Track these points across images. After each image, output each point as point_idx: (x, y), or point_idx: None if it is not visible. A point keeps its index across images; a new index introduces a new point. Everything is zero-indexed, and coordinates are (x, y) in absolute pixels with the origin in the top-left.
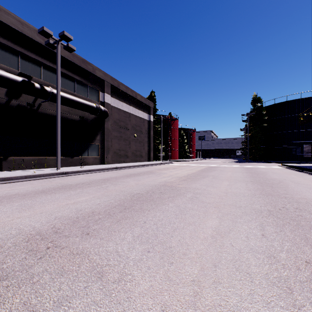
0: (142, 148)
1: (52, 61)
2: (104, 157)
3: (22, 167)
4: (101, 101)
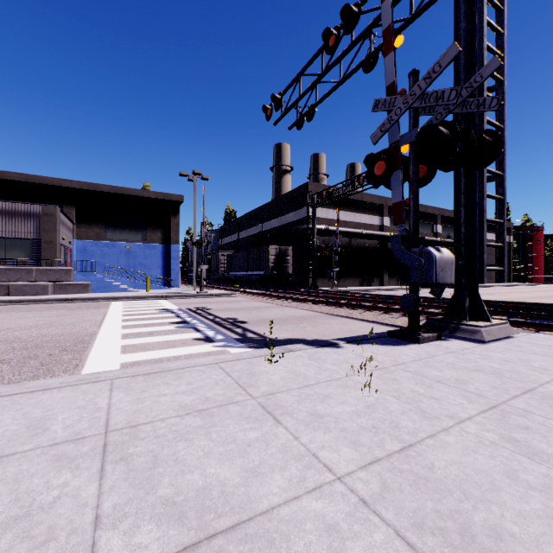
0: None
1: None
2: None
3: None
4: None
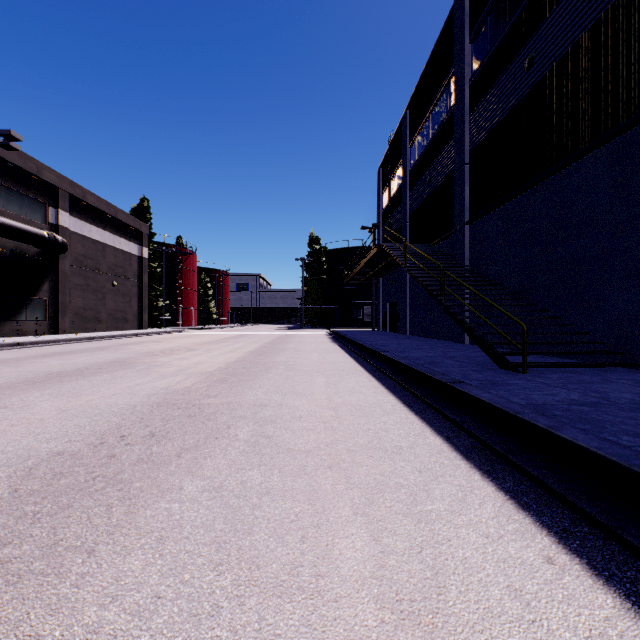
0: (127, 307)
1: None
2: (58, 322)
3: None
4: (51, 223)
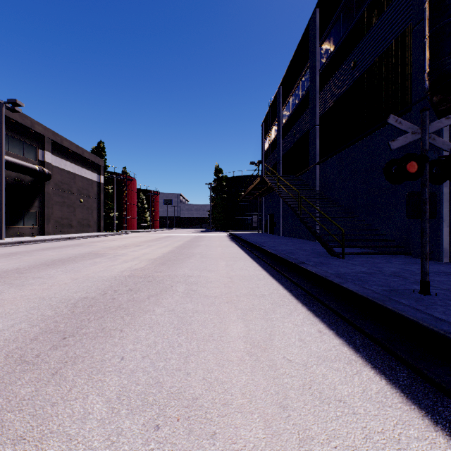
0: (90, 216)
1: None
2: (44, 227)
3: None
4: (39, 160)
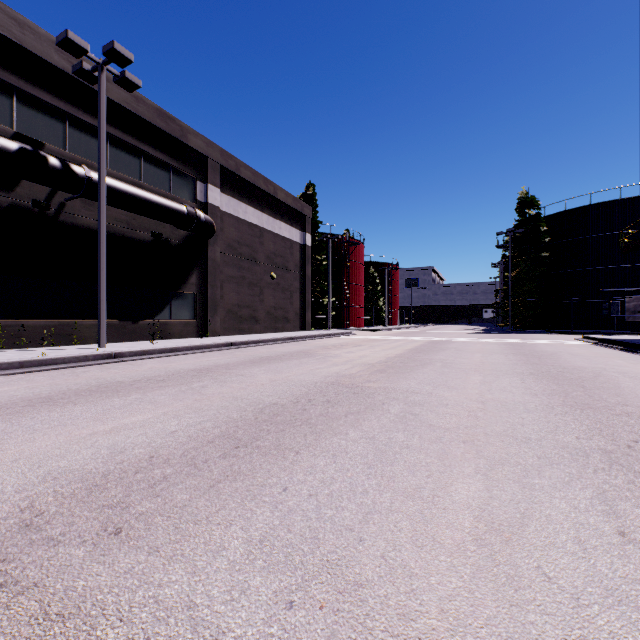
0: (287, 304)
1: (90, 110)
2: (206, 322)
3: (20, 342)
4: (199, 201)
